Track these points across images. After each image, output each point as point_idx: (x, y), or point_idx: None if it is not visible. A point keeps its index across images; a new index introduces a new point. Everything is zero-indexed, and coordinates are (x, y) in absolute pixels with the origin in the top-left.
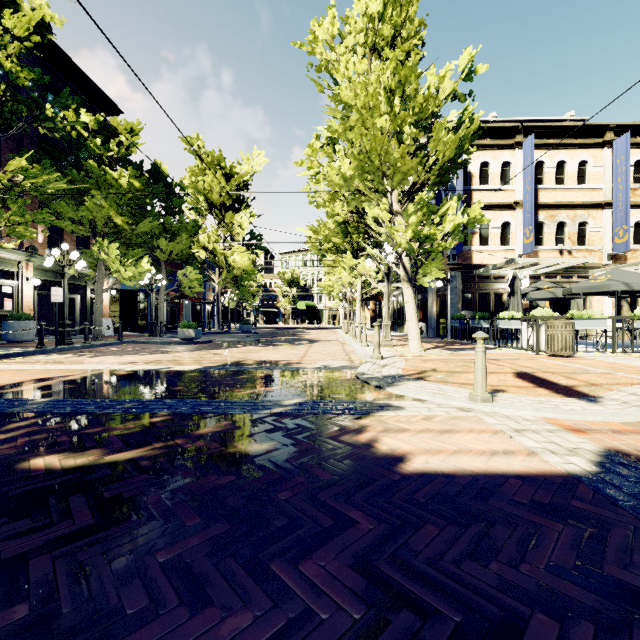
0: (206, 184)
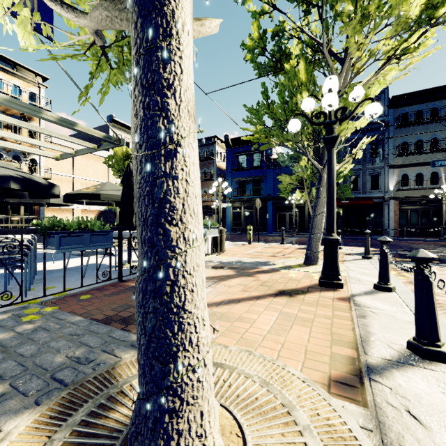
0: None
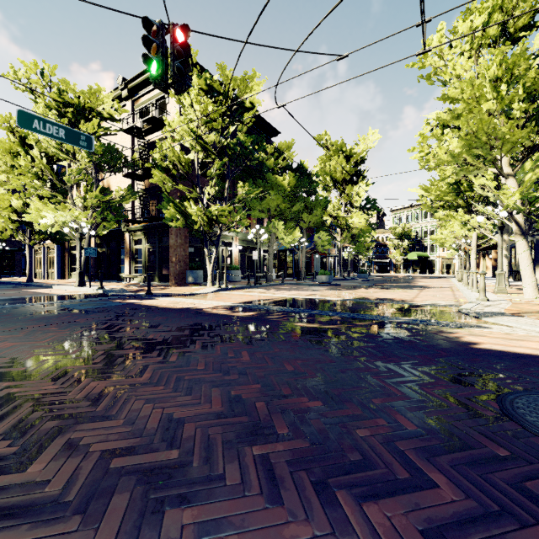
0: (331, 167)
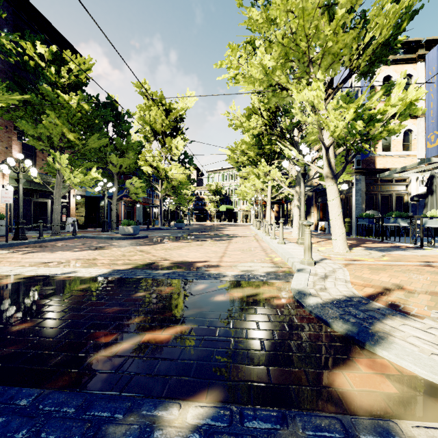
0: (151, 117)
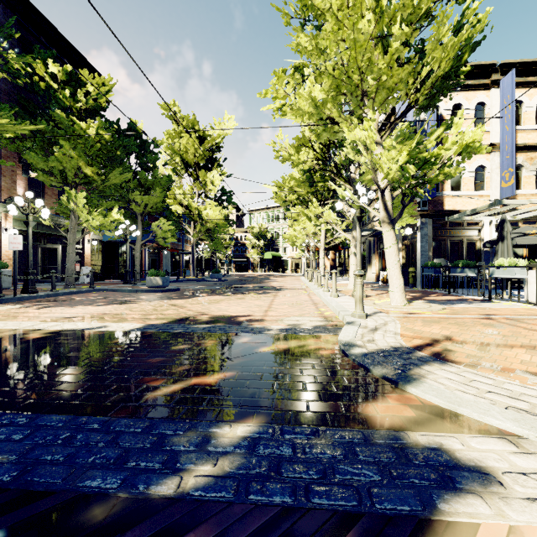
0: (182, 146)
